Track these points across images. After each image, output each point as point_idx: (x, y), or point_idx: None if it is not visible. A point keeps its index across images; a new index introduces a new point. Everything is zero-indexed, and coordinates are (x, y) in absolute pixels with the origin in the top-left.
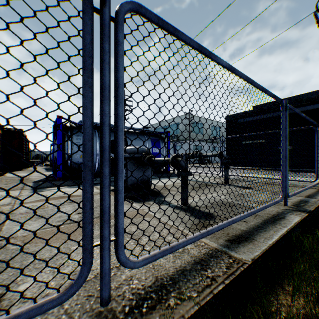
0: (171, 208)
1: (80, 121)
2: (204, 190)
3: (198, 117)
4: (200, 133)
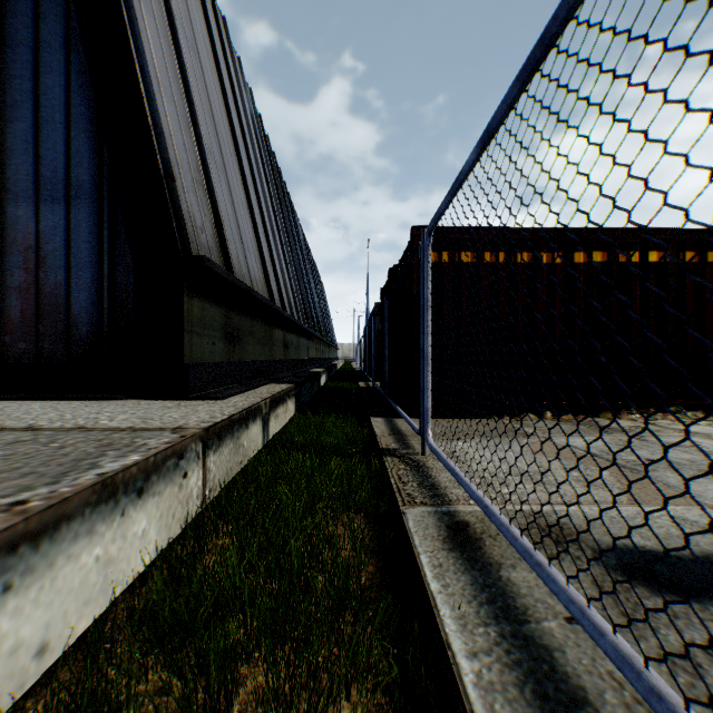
0: None
1: None
2: None
3: None
4: None
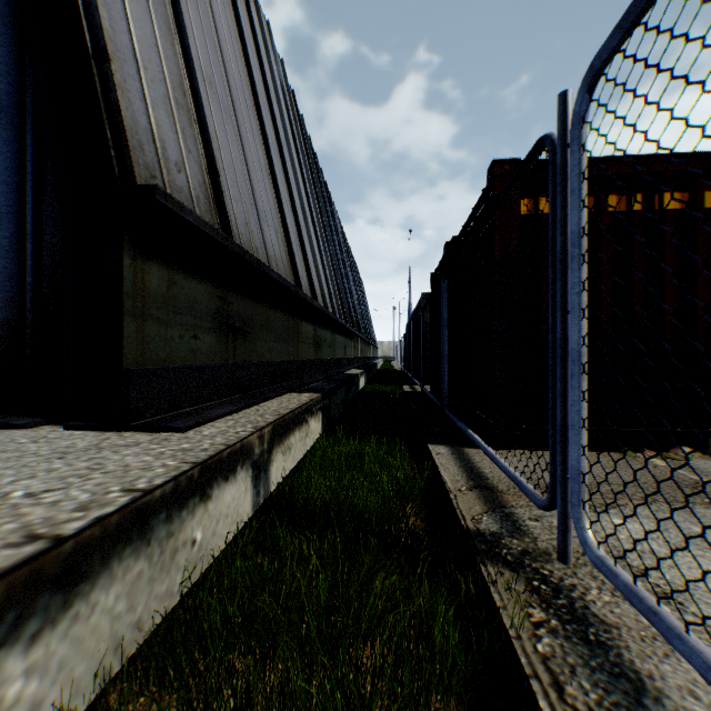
0: None
1: None
2: None
3: None
4: None
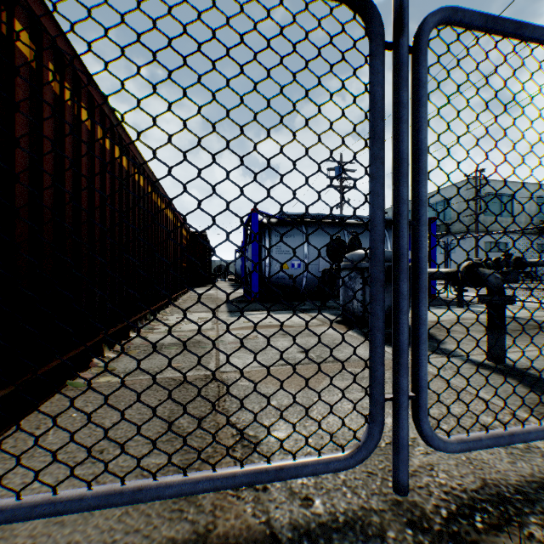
0: (466, 365)
1: (281, 214)
2: (536, 338)
3: (498, 181)
4: (503, 215)
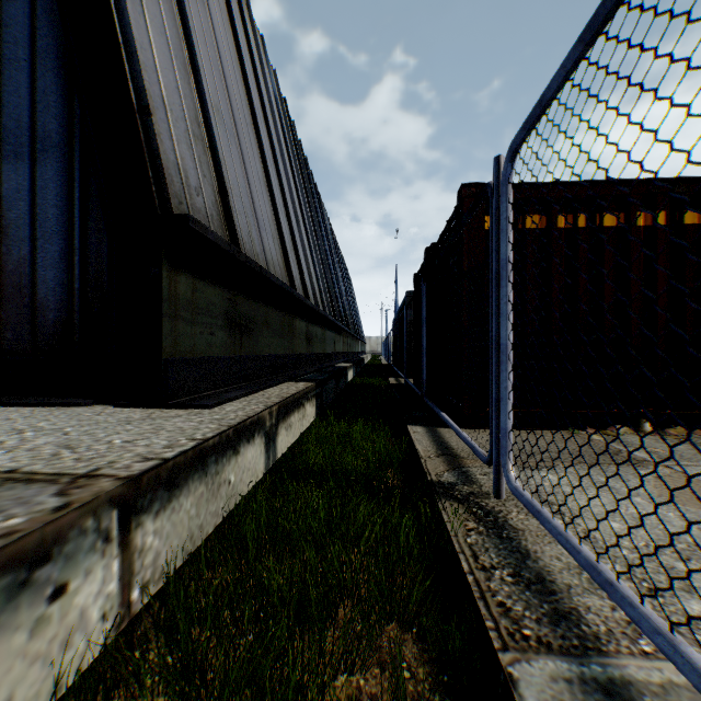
0: None
1: None
2: None
3: None
4: None
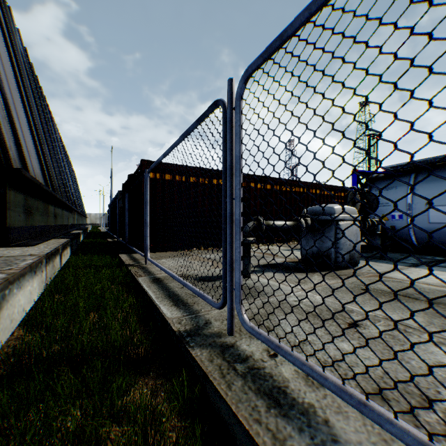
0: None
1: (389, 167)
2: (361, 295)
3: None
4: None
